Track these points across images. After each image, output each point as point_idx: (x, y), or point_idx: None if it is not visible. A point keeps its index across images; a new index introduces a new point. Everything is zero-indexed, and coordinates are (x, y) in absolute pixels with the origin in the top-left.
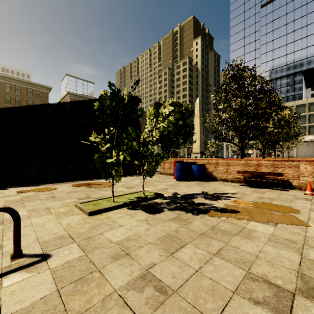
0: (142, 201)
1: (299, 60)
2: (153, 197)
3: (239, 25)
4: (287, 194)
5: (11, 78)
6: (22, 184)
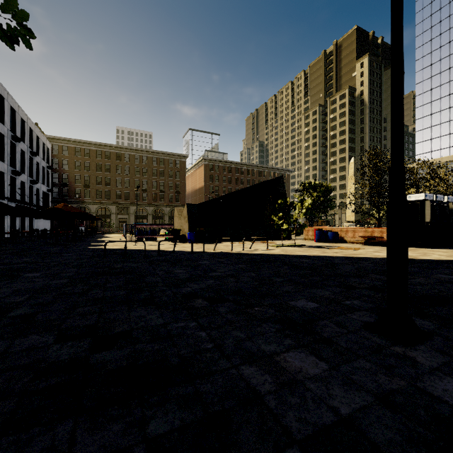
0: (295, 246)
1: None
2: (300, 245)
3: (430, 31)
4: (380, 247)
5: (157, 152)
6: (223, 241)
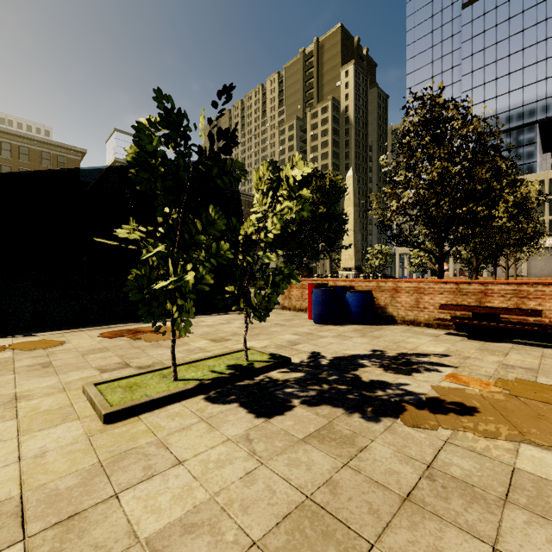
0: (242, 377)
1: (531, 102)
2: (268, 367)
3: (423, 40)
4: None
5: (11, 134)
6: None
